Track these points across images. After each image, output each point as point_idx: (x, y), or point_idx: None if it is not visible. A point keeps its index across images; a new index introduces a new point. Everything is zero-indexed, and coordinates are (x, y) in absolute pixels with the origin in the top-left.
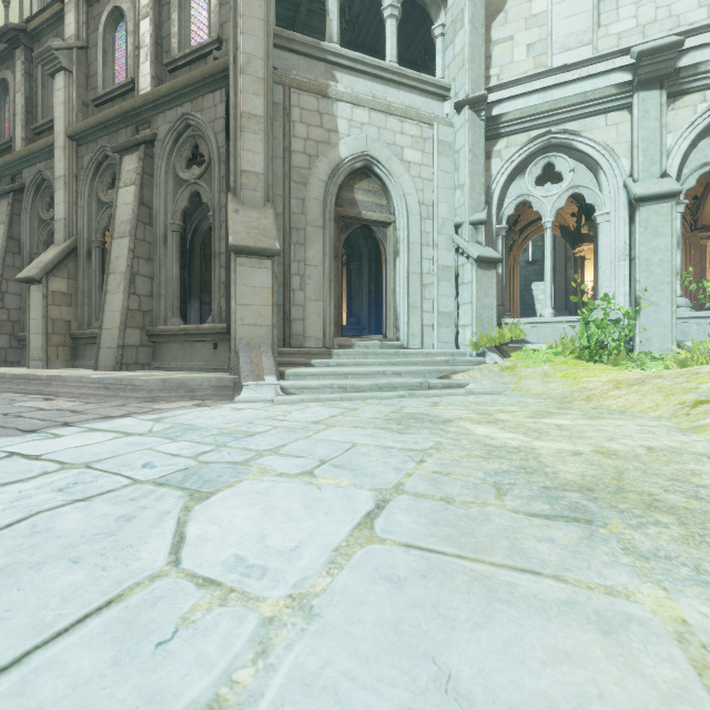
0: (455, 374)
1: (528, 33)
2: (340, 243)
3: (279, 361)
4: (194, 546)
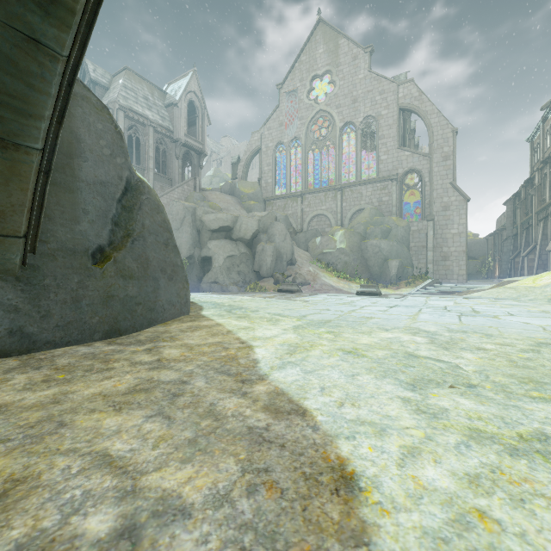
0: None
1: None
2: None
3: None
4: None
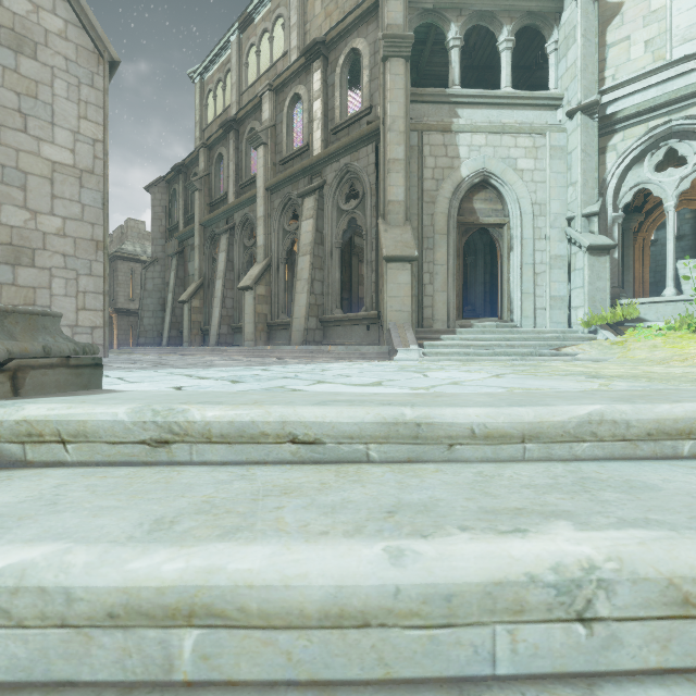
0: (564, 347)
1: (646, 30)
2: (461, 245)
3: (417, 336)
4: (431, 375)
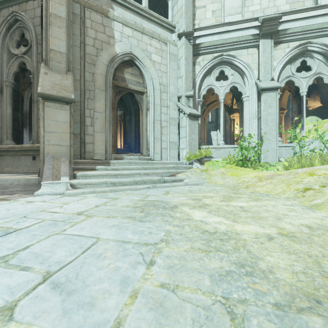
0: (178, 174)
1: (213, 5)
2: (115, 101)
3: (74, 167)
4: None
